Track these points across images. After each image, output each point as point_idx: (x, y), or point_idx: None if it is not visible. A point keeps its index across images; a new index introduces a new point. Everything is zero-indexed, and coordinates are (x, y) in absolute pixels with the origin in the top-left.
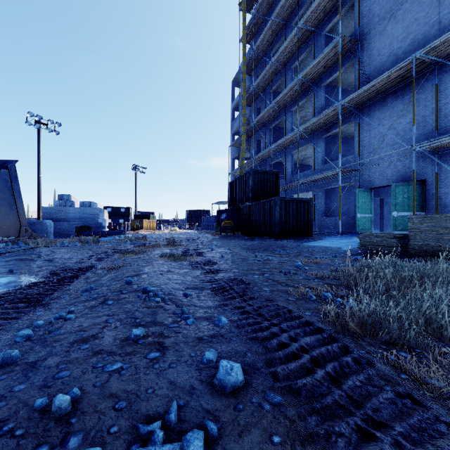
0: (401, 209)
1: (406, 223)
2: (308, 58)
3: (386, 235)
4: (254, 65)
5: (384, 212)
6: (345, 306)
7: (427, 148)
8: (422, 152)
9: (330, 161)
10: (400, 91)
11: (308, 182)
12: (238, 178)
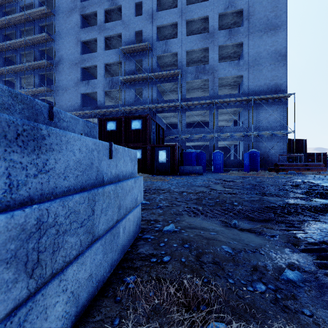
0: None
1: None
2: (31, 76)
3: None
4: None
5: None
6: None
7: None
8: None
9: None
10: None
11: None
12: None
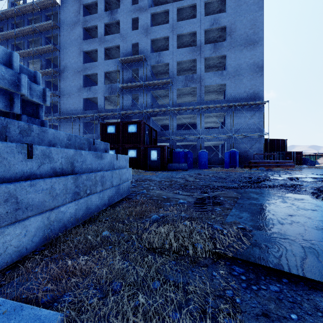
0: None
1: None
2: None
3: None
4: None
5: None
6: None
7: None
8: None
9: None
10: (72, 120)
11: None
12: None
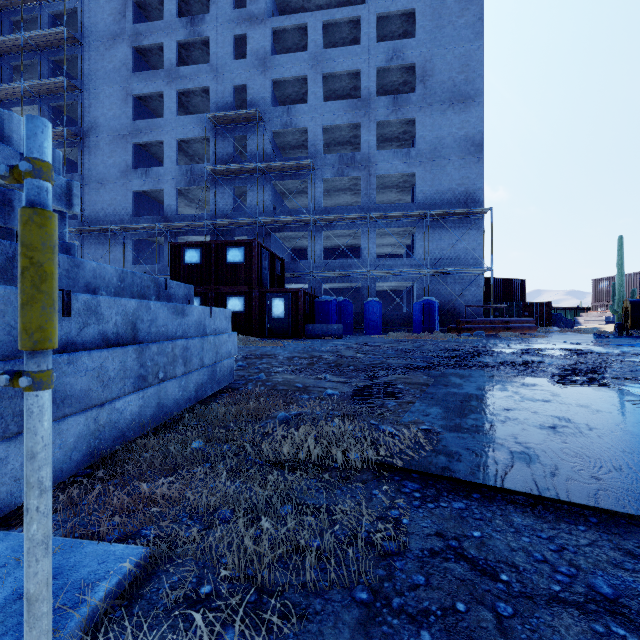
0: None
1: None
2: None
3: None
4: None
5: None
6: None
7: None
8: None
9: None
10: (108, 236)
11: None
12: None
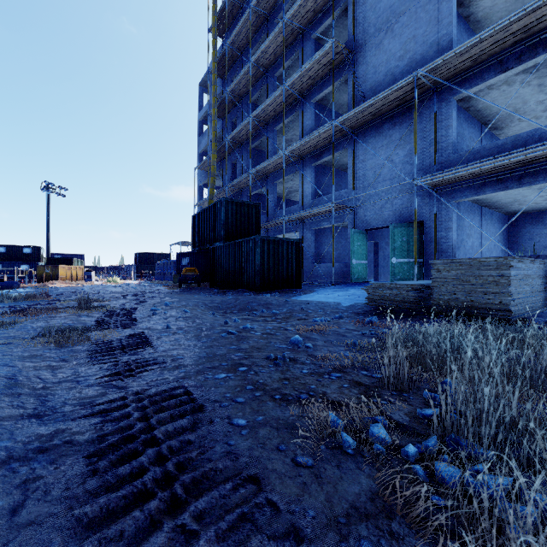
0: (400, 255)
1: (404, 271)
2: (294, 68)
3: (402, 286)
4: (228, 65)
5: (379, 259)
6: (438, 476)
7: (428, 184)
8: (420, 190)
9: (320, 196)
10: (398, 117)
11: (295, 220)
12: (206, 210)
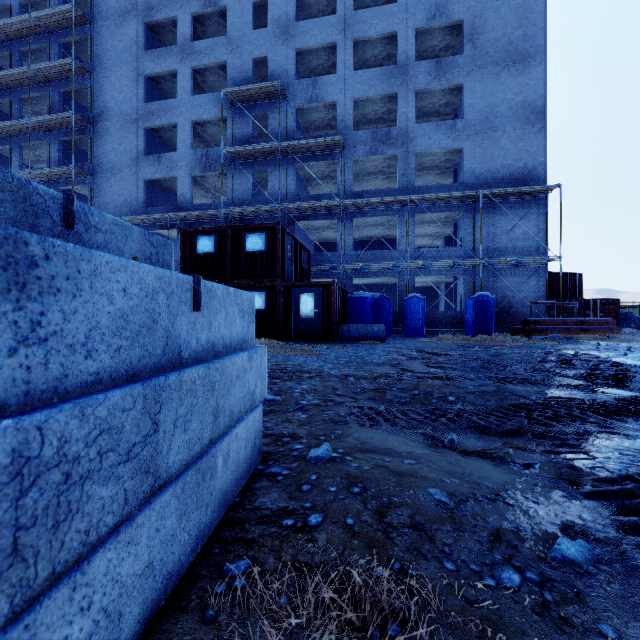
0: None
1: None
2: (43, 144)
3: None
4: None
5: None
6: None
7: None
8: None
9: None
10: None
11: None
12: None
